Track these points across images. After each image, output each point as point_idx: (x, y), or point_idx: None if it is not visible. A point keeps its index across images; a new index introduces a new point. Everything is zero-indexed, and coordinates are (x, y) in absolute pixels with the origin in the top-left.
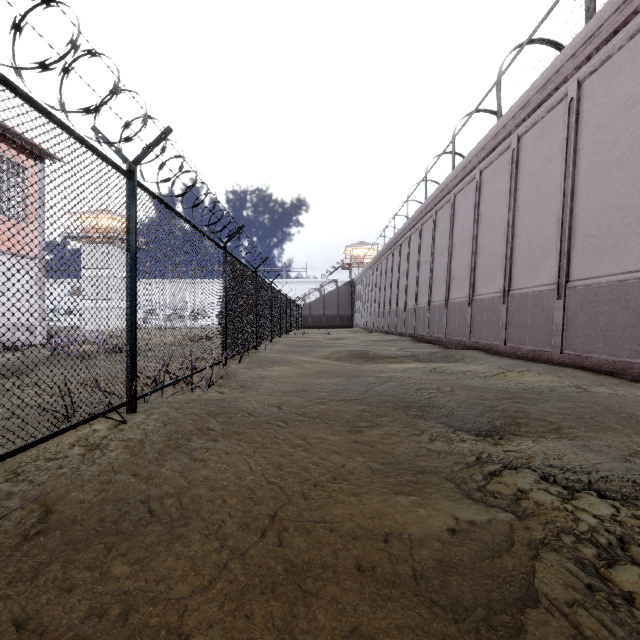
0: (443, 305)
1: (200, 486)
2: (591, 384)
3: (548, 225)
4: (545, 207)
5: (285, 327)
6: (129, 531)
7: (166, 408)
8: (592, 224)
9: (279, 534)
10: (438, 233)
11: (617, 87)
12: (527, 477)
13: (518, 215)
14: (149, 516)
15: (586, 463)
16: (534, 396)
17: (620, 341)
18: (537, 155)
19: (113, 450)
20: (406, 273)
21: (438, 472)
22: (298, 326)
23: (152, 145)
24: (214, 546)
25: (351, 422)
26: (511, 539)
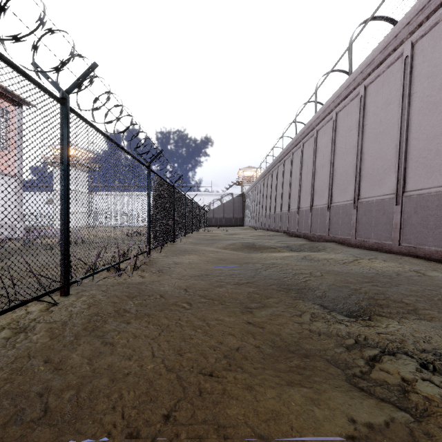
0: (308, 210)
1: (102, 376)
2: (426, 269)
3: (388, 150)
4: (386, 137)
5: (196, 226)
6: (13, 439)
7: (95, 291)
8: (423, 149)
9: None
10: (305, 159)
11: None
12: (408, 365)
13: (365, 144)
14: (42, 416)
15: None
16: (387, 280)
17: None
18: (379, 99)
19: (36, 333)
20: (281, 187)
21: (322, 355)
22: (205, 225)
23: (81, 77)
24: None
25: (243, 303)
26: None
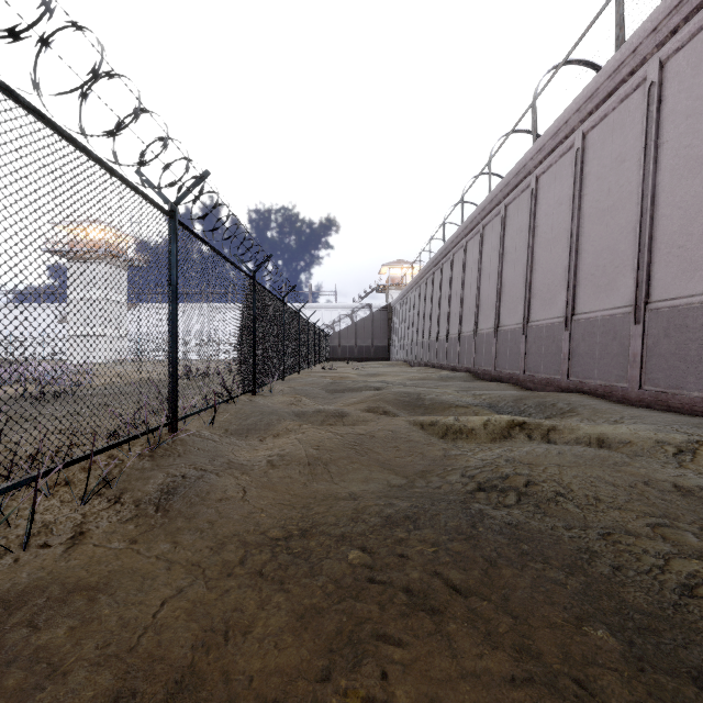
0: (519, 330)
1: None
2: None
3: None
4: None
5: (307, 360)
6: None
7: None
8: None
9: None
10: (509, 234)
11: None
12: None
13: (663, 183)
14: None
15: None
16: None
17: None
18: None
19: None
20: (461, 291)
21: None
22: (325, 358)
23: None
24: None
25: None
26: None
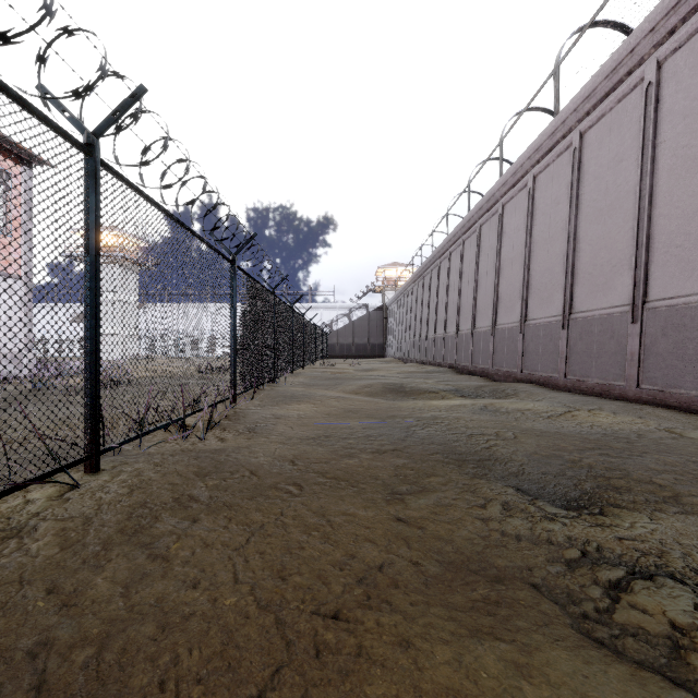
0: (489, 331)
1: (145, 619)
2: (684, 427)
3: (619, 235)
4: (615, 214)
5: (309, 357)
6: None
7: (142, 464)
8: (677, 232)
9: None
10: (483, 250)
11: None
12: (679, 598)
13: (581, 225)
14: (32, 697)
15: None
16: (623, 445)
17: None
18: (605, 153)
19: (38, 538)
20: (446, 296)
21: (526, 579)
22: (324, 356)
23: (119, 110)
24: None
25: (389, 485)
26: None
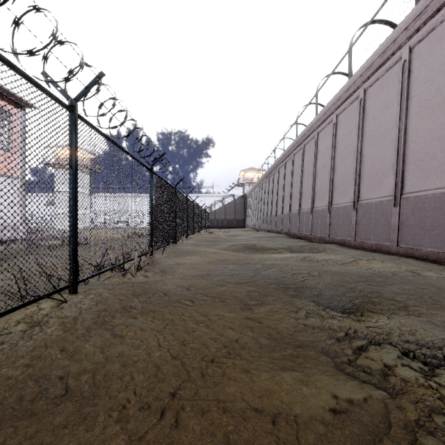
0: (309, 211)
1: (114, 362)
2: (422, 269)
3: (387, 153)
4: (385, 140)
5: (197, 227)
6: (41, 411)
7: (101, 289)
8: (420, 152)
9: (176, 415)
10: (306, 160)
11: (439, 50)
12: (391, 353)
13: (364, 146)
14: (64, 394)
15: (436, 339)
16: (382, 279)
17: (442, 237)
18: (378, 102)
19: (50, 326)
20: (283, 189)
21: (314, 346)
22: (207, 226)
23: (89, 86)
24: (114, 430)
25: (243, 301)
26: (388, 420)
